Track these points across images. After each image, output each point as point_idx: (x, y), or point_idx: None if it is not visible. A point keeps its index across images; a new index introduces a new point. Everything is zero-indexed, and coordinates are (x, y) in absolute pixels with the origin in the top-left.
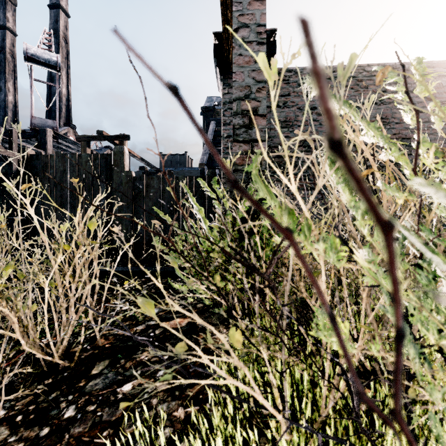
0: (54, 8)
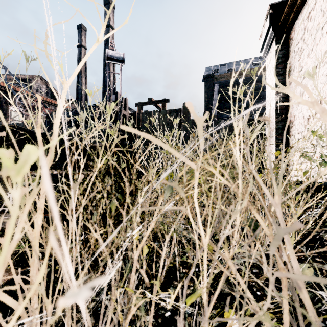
0: (106, 27)
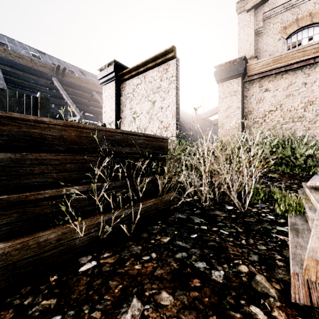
0: None
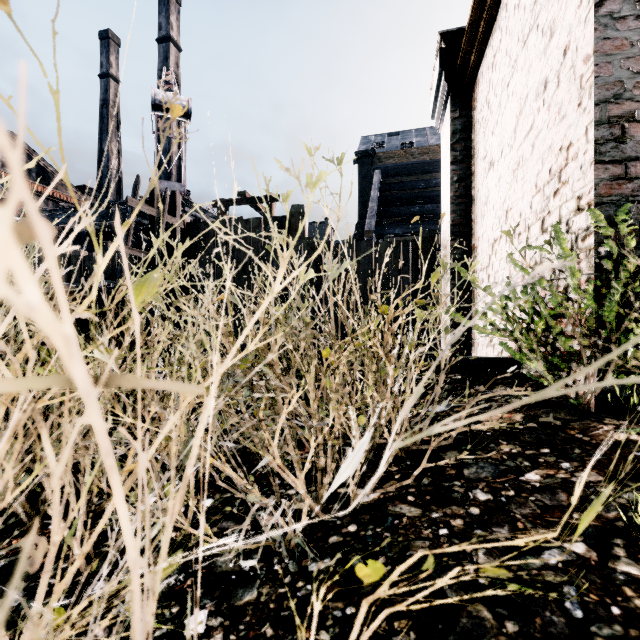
0: (163, 41)
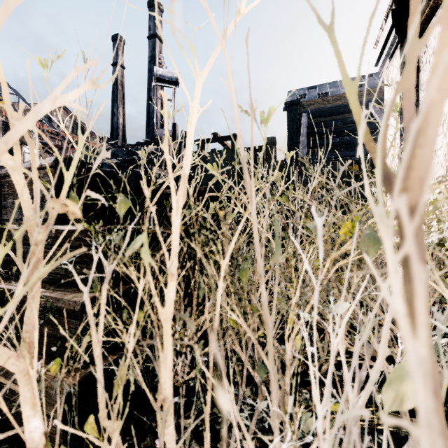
0: (151, 38)
